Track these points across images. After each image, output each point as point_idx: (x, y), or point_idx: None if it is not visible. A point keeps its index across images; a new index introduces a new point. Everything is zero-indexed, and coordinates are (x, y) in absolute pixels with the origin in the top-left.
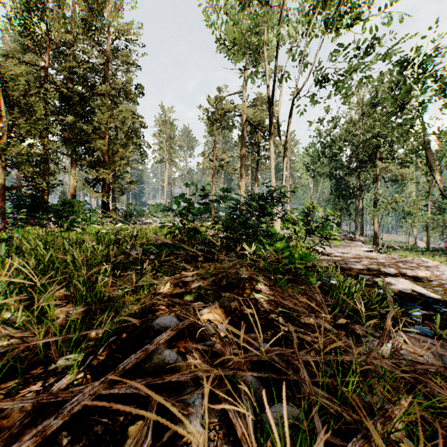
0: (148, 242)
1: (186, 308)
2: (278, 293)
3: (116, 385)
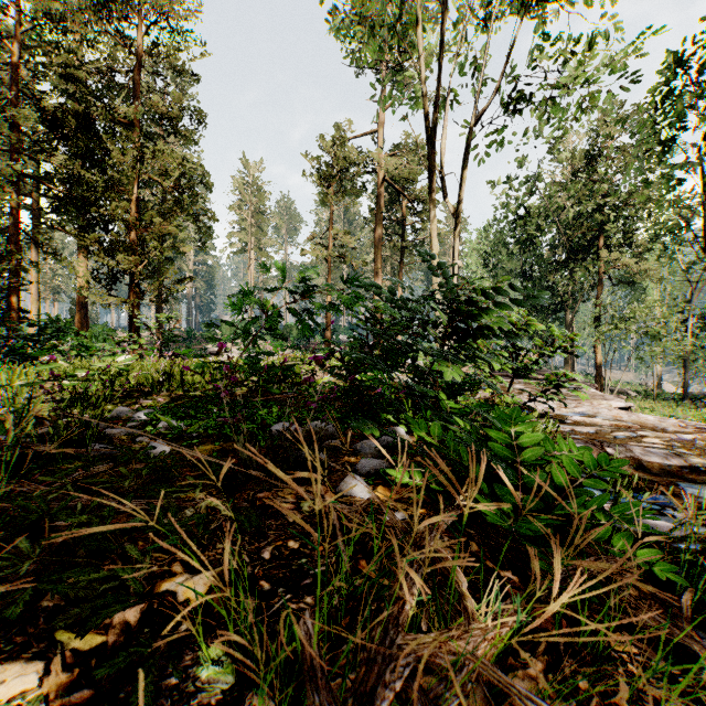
0: (187, 394)
1: None
2: None
3: None
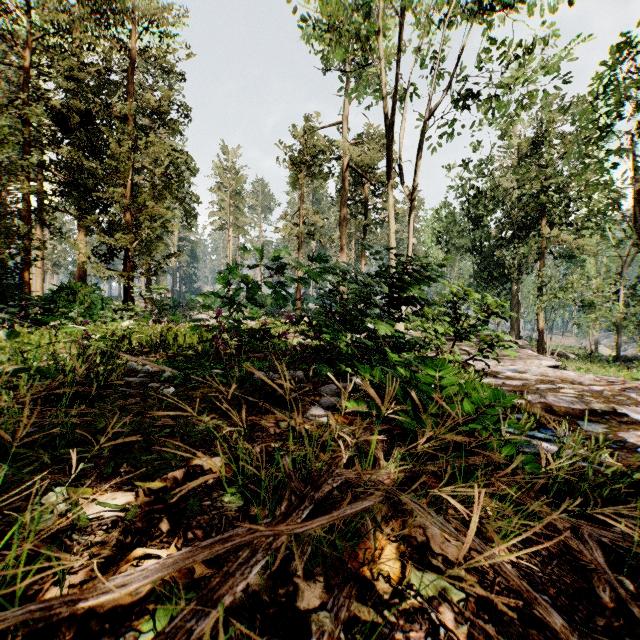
0: (180, 353)
1: None
2: None
3: None
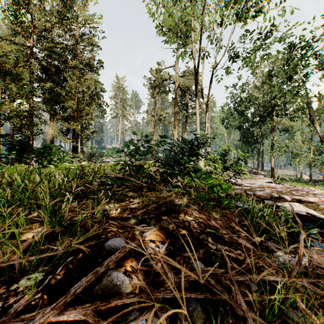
0: (106, 175)
1: (132, 231)
2: (205, 216)
3: (66, 311)
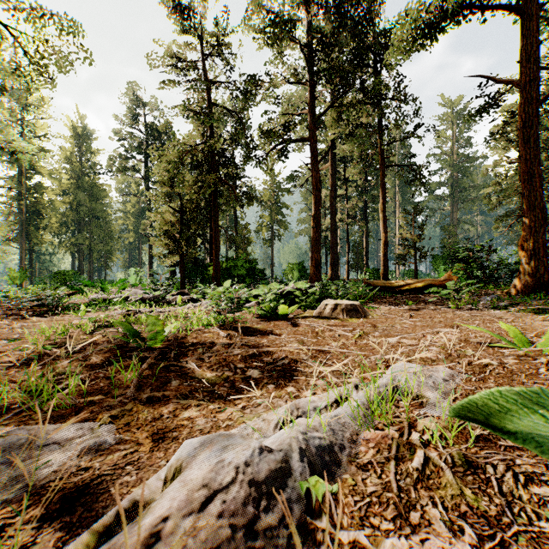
0: None
1: None
2: None
3: None
